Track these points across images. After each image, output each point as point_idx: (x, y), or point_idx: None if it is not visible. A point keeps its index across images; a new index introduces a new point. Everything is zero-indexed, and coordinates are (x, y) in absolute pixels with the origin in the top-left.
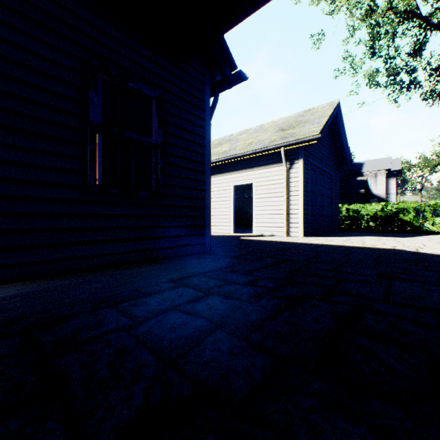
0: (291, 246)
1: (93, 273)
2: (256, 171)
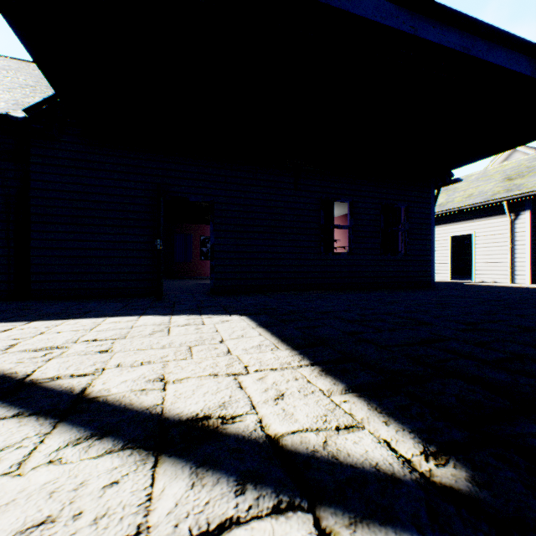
0: (502, 287)
1: (384, 289)
2: (476, 222)
